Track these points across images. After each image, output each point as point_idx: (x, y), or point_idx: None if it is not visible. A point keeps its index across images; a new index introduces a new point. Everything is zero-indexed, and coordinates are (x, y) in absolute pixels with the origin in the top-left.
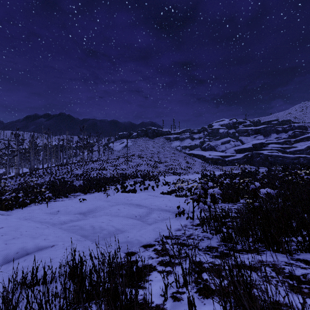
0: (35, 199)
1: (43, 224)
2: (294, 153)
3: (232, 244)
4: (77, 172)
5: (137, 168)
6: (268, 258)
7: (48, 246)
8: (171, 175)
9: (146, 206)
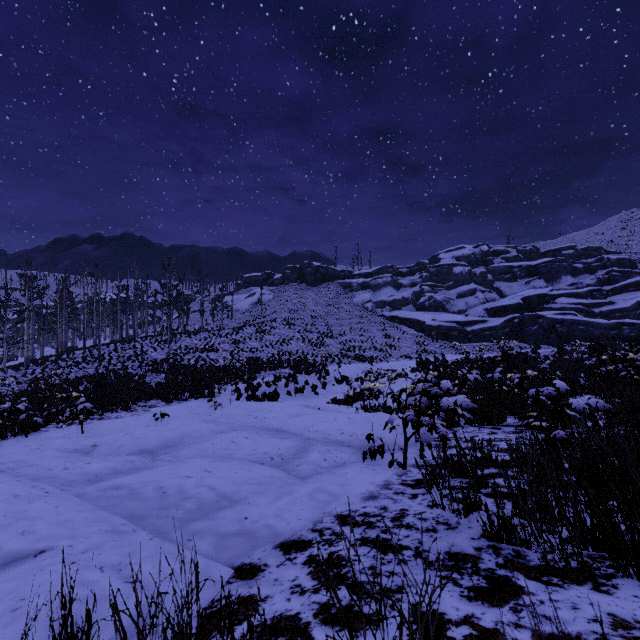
0: (57, 415)
1: (38, 485)
2: (610, 316)
3: (513, 548)
4: (156, 356)
5: (281, 348)
6: (635, 608)
7: (28, 553)
8: (354, 361)
9: (296, 433)
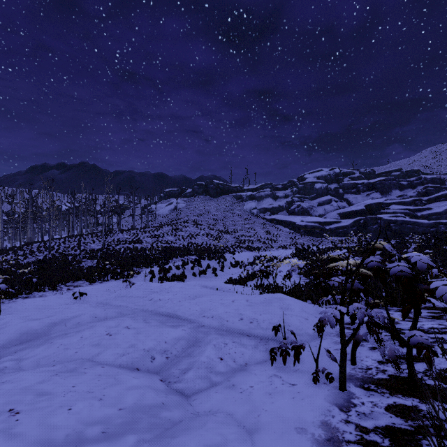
0: None
1: None
2: (429, 218)
3: None
4: (94, 247)
5: (190, 241)
6: None
7: None
8: (244, 250)
9: (189, 319)
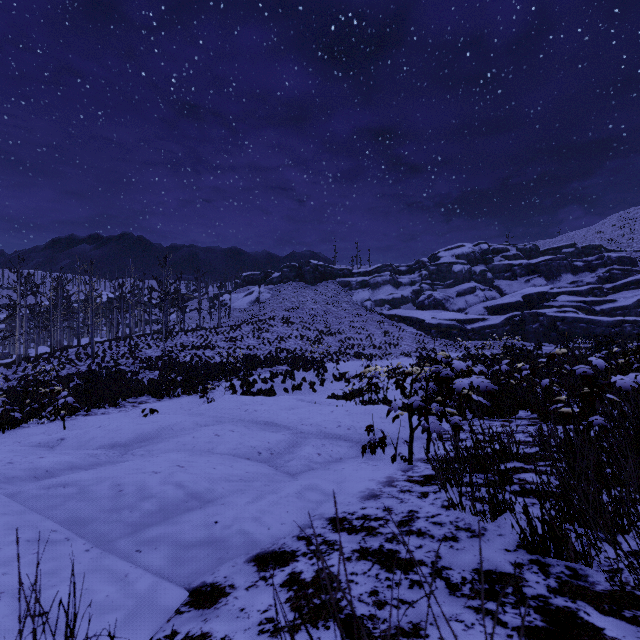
0: (40, 411)
1: None
2: (611, 313)
3: (566, 564)
4: (150, 353)
5: (279, 346)
6: None
7: None
8: (352, 359)
9: (288, 426)
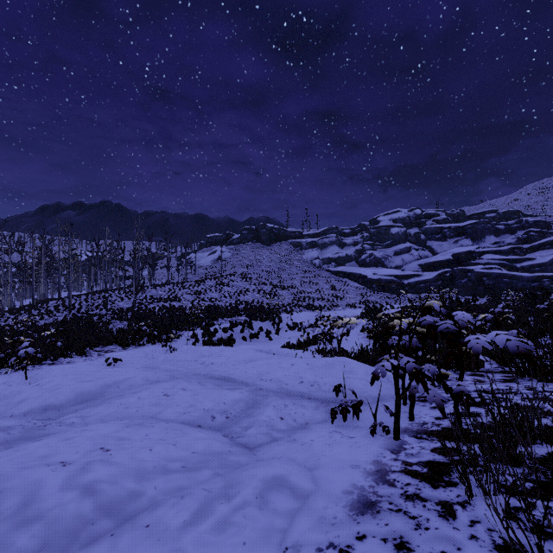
0: (6, 361)
1: None
2: (530, 270)
3: None
4: (122, 305)
5: (239, 298)
6: None
7: None
8: (304, 310)
9: (246, 382)
